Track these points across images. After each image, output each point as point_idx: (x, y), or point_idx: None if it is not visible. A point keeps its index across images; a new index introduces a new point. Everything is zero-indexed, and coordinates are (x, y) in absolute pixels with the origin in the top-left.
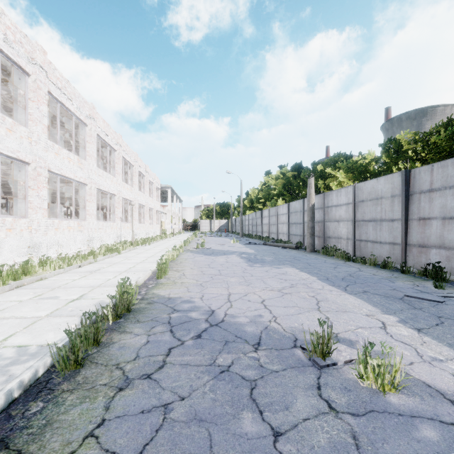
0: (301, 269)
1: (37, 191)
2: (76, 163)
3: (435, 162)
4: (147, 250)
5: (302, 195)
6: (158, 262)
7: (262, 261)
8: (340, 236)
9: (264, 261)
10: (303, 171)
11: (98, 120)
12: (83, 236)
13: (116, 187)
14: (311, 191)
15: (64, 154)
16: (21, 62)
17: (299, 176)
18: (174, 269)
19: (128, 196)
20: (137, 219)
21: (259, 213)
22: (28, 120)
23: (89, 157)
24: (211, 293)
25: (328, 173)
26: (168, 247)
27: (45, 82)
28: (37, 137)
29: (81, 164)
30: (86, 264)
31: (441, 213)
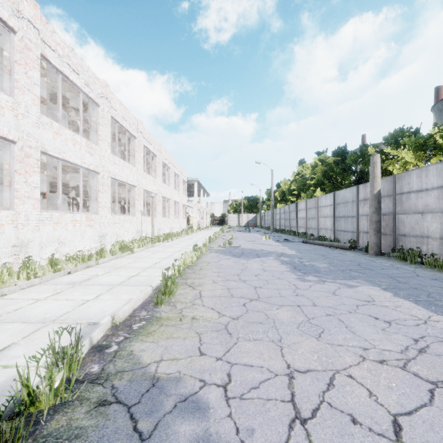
0: (393, 292)
1: (24, 176)
2: (85, 147)
3: None
4: (167, 247)
5: (347, 183)
6: (164, 274)
7: (314, 270)
8: (425, 234)
9: (318, 270)
10: (349, 155)
11: (113, 101)
12: (93, 232)
13: (136, 178)
14: (375, 172)
15: (67, 136)
16: (1, 12)
17: (343, 161)
18: (189, 283)
19: (151, 188)
20: (160, 213)
21: (293, 205)
22: (14, 88)
23: (101, 142)
24: (246, 364)
25: (385, 154)
26: (191, 244)
27: (37, 43)
28: (24, 108)
29: (91, 149)
30: (81, 268)
31: None
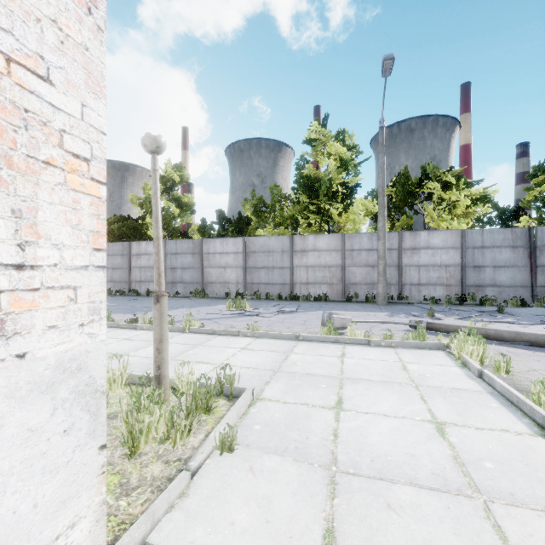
0: None
1: None
2: None
3: (113, 239)
4: None
5: None
6: None
7: None
8: None
9: None
10: None
11: None
12: None
13: None
14: None
15: None
16: None
17: None
18: None
19: None
20: None
21: None
22: None
23: None
24: None
25: None
26: None
27: None
28: None
29: None
30: None
31: (112, 266)
